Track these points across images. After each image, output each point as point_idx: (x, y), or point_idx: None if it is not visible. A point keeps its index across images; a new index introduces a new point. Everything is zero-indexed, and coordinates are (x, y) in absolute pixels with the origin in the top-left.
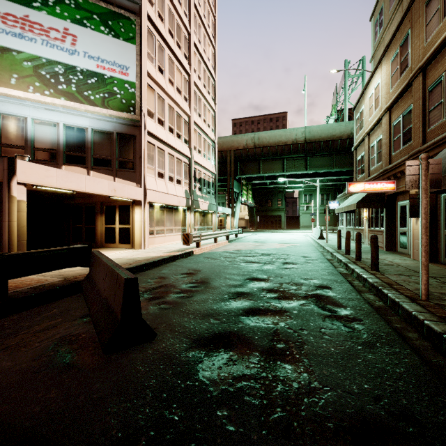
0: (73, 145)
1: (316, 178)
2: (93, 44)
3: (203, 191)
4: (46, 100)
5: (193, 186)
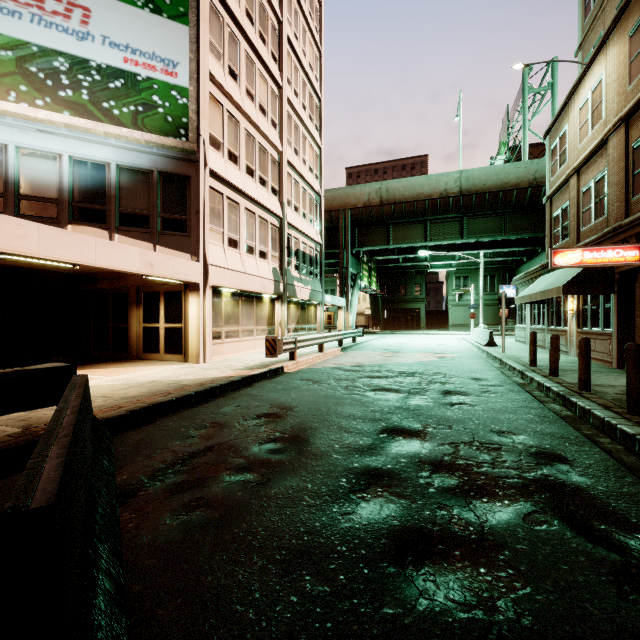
0: (86, 191)
1: (476, 250)
2: (117, 24)
3: (301, 271)
4: (38, 115)
5: (286, 262)
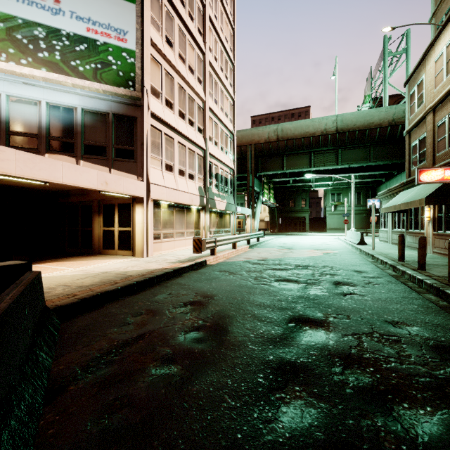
0: (59, 128)
1: (348, 174)
2: (82, 2)
3: (219, 189)
4: (22, 71)
5: (208, 182)
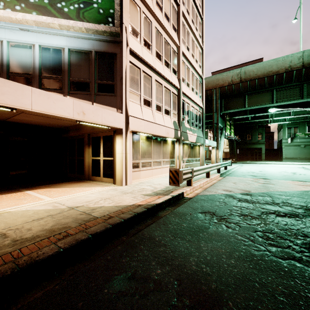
0: (49, 68)
1: None
2: None
3: (191, 124)
4: (17, 16)
5: (181, 117)
